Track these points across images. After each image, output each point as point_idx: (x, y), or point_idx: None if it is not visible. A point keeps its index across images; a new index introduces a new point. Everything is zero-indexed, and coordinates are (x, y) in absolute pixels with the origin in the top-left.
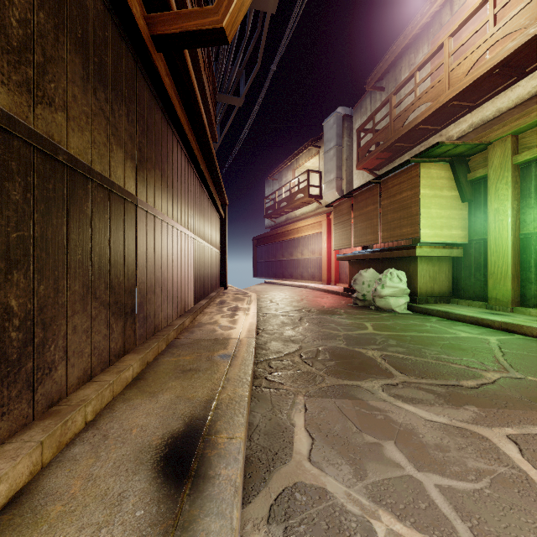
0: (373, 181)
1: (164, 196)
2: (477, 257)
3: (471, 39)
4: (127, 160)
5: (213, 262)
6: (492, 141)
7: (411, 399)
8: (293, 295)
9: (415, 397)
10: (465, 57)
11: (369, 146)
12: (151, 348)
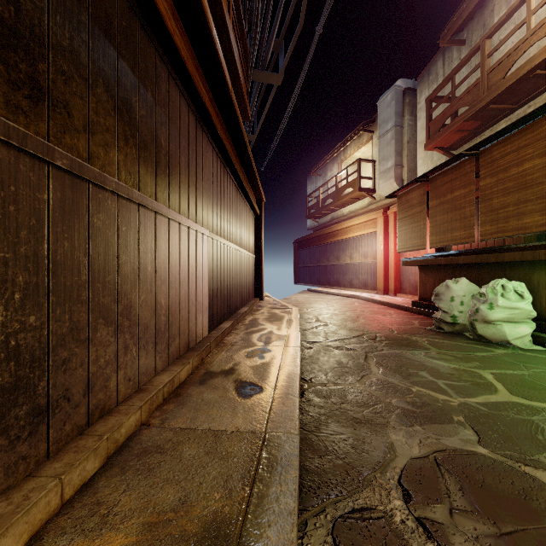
0: (467, 152)
1: (129, 153)
2: None
3: None
4: None
5: (244, 268)
6: None
7: None
8: (344, 310)
9: None
10: None
11: (446, 116)
12: (12, 521)
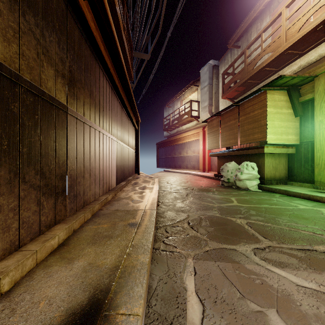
0: (234, 104)
1: (92, 110)
2: (306, 153)
3: (299, 10)
4: (58, 77)
5: (130, 157)
6: (317, 74)
7: (279, 263)
8: (181, 179)
9: (282, 261)
10: (297, 20)
11: (230, 83)
12: (77, 219)
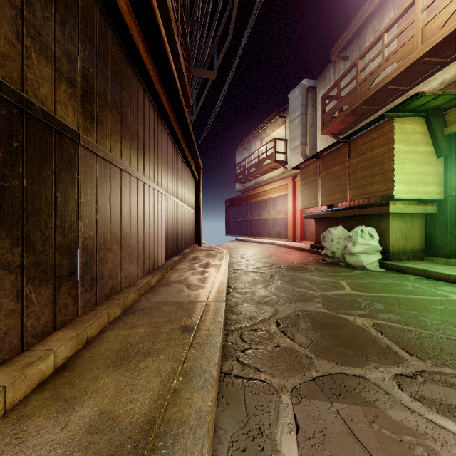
0: (342, 140)
1: (126, 144)
2: (455, 213)
3: None
4: (62, 82)
5: (187, 220)
6: None
7: (450, 408)
8: (262, 251)
9: (453, 403)
10: (440, 9)
11: (334, 111)
12: (95, 319)
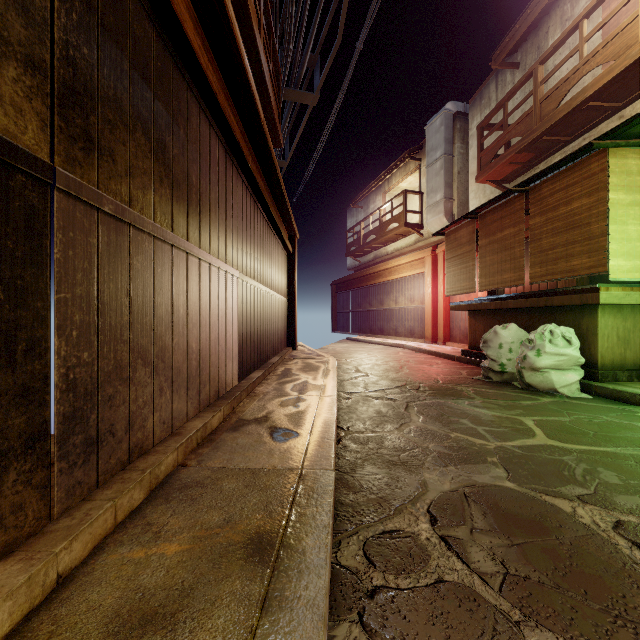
0: (516, 189)
1: (163, 193)
2: None
3: None
4: (7, 61)
5: (276, 313)
6: None
7: None
8: (387, 360)
9: None
10: None
11: (498, 146)
12: (81, 529)
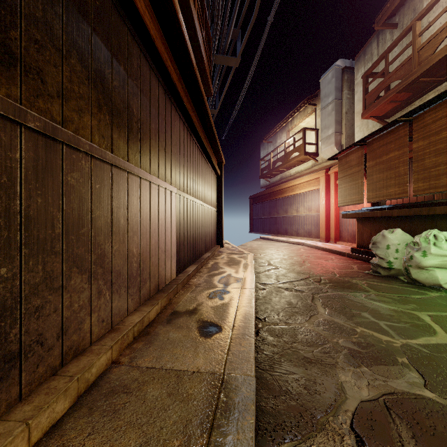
0: (401, 119)
1: (102, 118)
2: None
3: None
4: None
5: (208, 220)
6: None
7: None
8: (292, 255)
9: None
10: None
11: (380, 89)
12: None
